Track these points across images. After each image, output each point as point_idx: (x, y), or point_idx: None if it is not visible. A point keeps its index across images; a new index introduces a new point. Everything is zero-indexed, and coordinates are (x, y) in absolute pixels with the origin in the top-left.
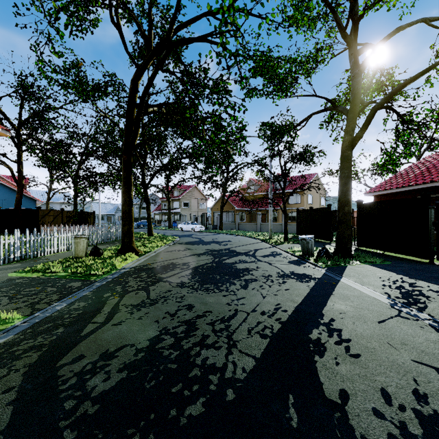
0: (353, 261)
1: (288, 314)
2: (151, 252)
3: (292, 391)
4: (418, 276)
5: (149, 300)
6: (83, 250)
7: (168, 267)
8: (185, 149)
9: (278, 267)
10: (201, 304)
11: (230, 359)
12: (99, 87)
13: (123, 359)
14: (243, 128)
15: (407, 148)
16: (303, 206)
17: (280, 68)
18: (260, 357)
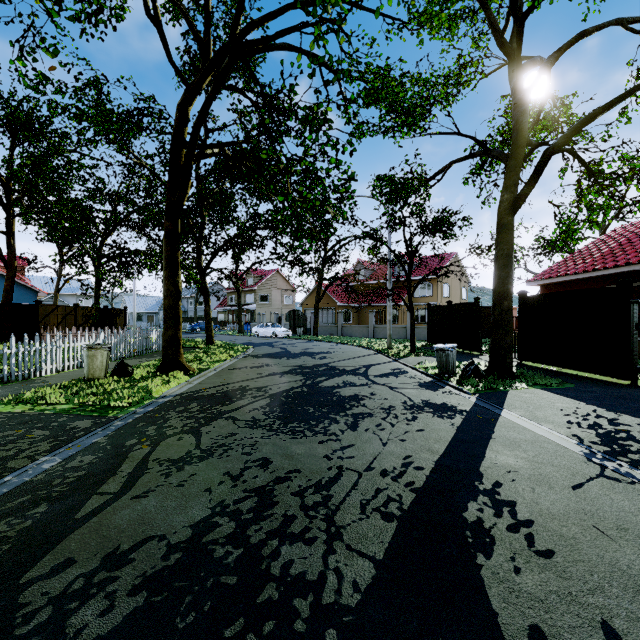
0: (517, 384)
1: (425, 474)
2: (209, 370)
3: (444, 631)
4: (619, 408)
5: (198, 450)
6: (101, 368)
7: (233, 395)
8: (262, 215)
9: (404, 394)
10: (283, 457)
11: (332, 564)
12: (129, 117)
13: (143, 566)
14: (351, 177)
15: (595, 213)
16: (436, 300)
17: (404, 93)
18: (383, 558)
